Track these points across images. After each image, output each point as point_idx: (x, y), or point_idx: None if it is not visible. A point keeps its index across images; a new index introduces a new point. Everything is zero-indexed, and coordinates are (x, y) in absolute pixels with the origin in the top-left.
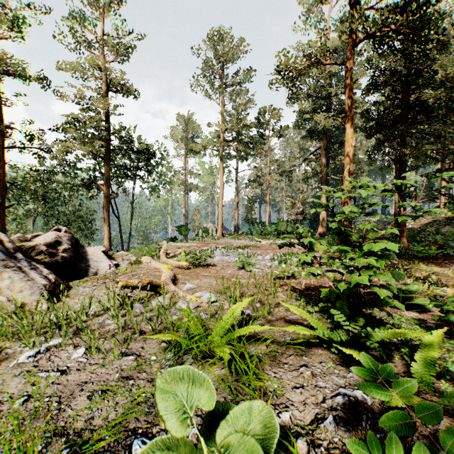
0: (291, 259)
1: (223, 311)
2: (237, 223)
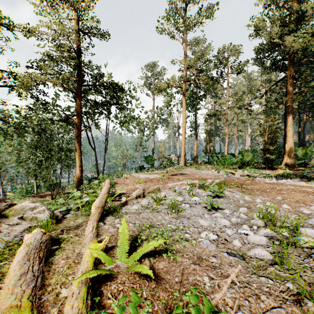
0: None
1: None
2: (196, 154)
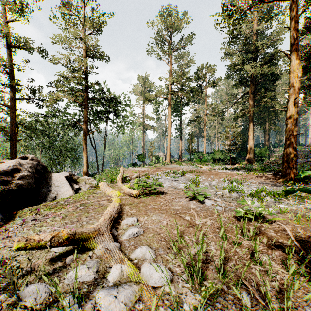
0: (244, 189)
1: None
2: (181, 153)
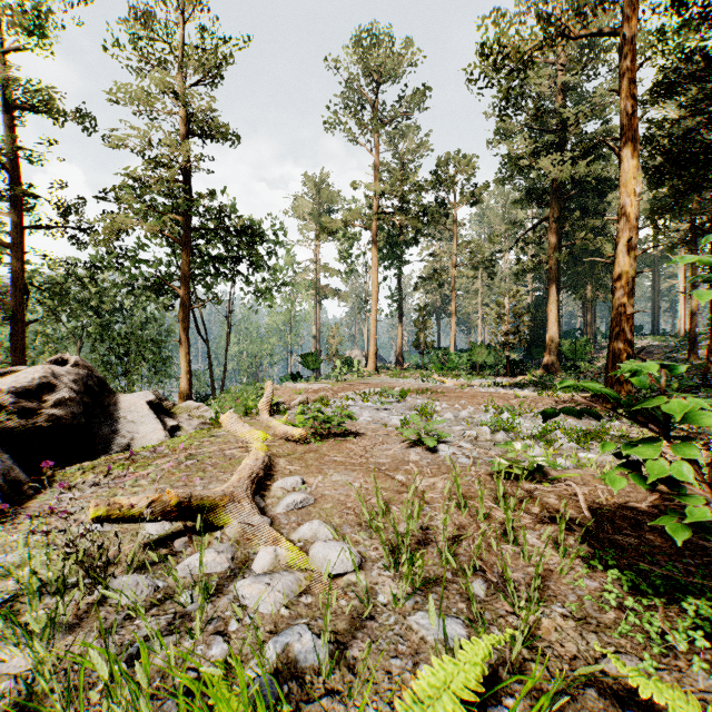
0: (519, 425)
1: (376, 617)
2: (400, 350)
